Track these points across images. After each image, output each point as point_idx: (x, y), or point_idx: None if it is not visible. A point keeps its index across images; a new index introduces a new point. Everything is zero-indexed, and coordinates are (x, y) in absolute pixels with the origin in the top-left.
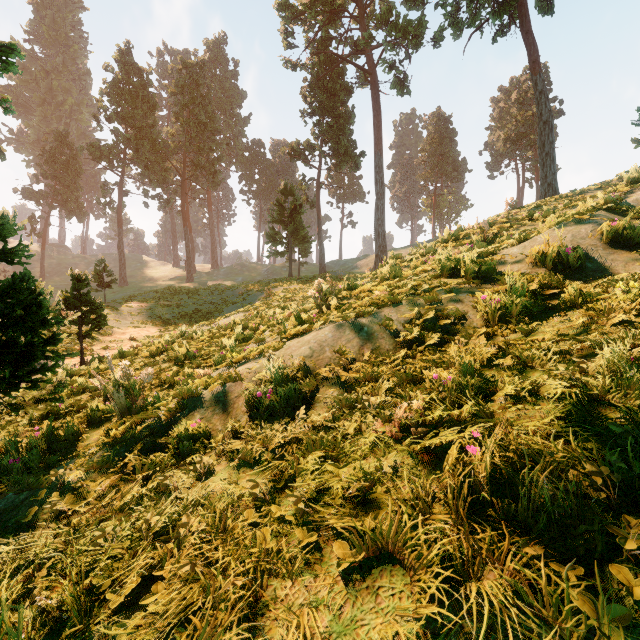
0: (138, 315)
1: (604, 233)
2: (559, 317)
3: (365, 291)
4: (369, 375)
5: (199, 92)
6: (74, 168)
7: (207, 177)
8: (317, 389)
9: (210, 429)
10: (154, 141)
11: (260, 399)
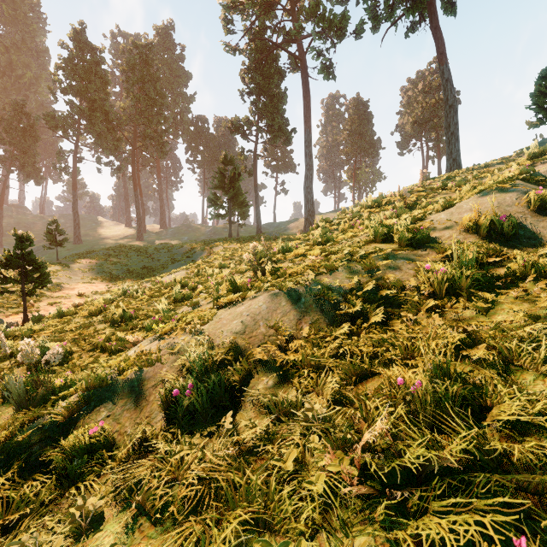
0: (88, 271)
1: (531, 201)
2: (518, 292)
3: (299, 254)
4: (309, 361)
5: (148, 71)
6: (31, 136)
7: (156, 147)
8: (249, 376)
9: (116, 432)
10: (106, 113)
11: (178, 396)
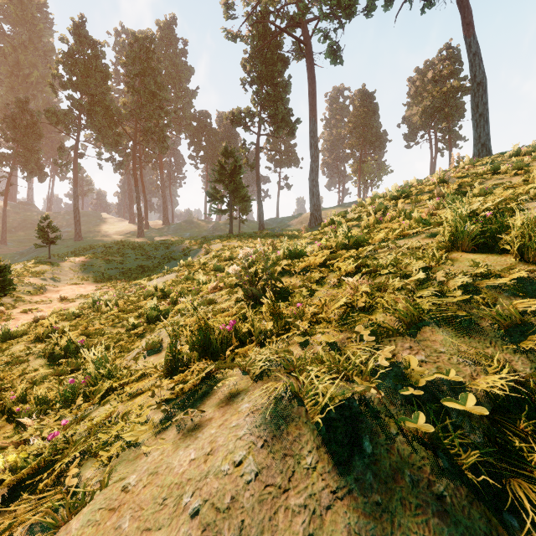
0: (80, 271)
1: None
2: None
3: (316, 265)
4: None
5: (149, 64)
6: (34, 132)
7: (157, 142)
8: None
9: None
10: (107, 108)
11: None
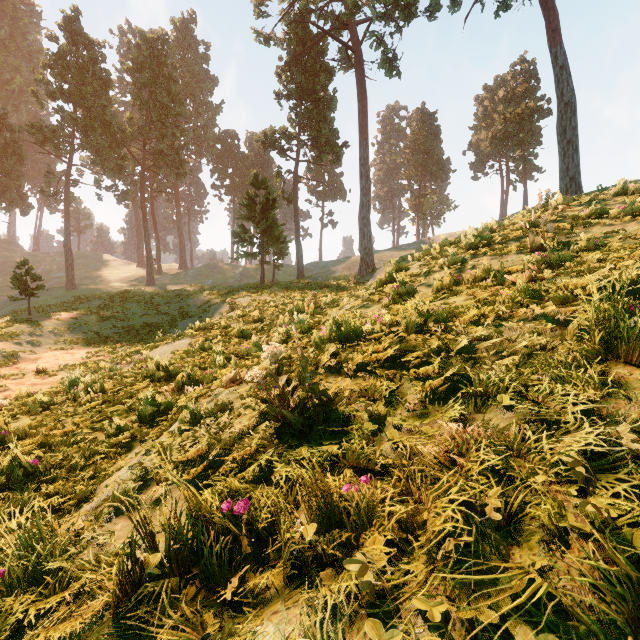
0: (68, 331)
1: None
2: None
3: (381, 361)
4: None
5: (161, 71)
6: (15, 153)
7: (171, 168)
8: None
9: None
10: (107, 124)
11: None
